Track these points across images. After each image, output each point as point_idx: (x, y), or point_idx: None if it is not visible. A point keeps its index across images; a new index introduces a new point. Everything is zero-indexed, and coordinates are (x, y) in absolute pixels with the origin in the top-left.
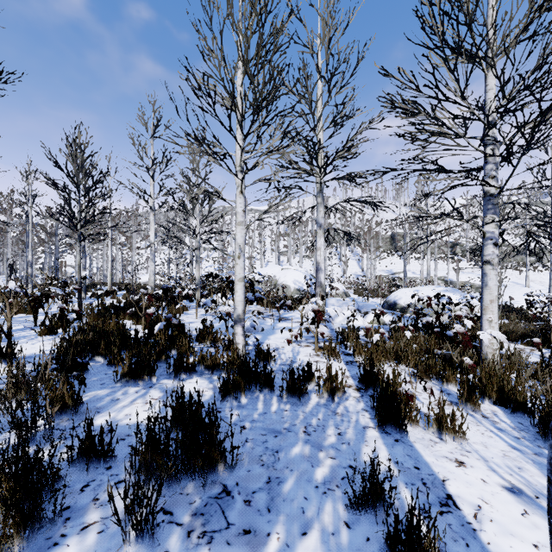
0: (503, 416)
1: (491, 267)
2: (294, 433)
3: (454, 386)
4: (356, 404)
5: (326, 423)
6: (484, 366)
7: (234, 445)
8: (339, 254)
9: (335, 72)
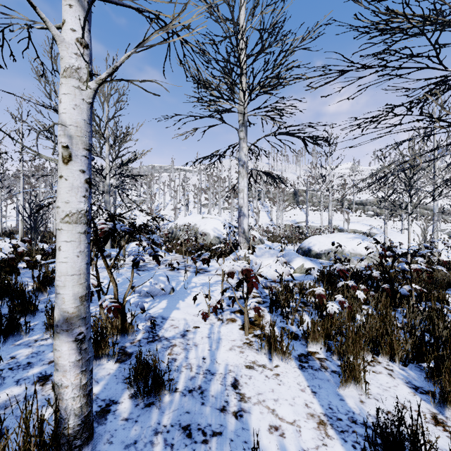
0: None
1: None
2: None
3: None
4: None
5: None
6: None
7: None
8: (251, 207)
9: None
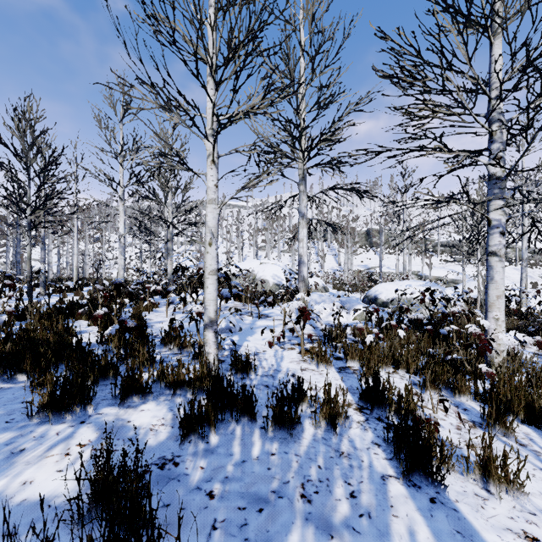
0: (540, 441)
1: (497, 259)
2: (287, 500)
3: (469, 399)
4: (363, 435)
5: (330, 475)
6: (503, 374)
7: (192, 540)
8: (316, 250)
9: (319, 47)
